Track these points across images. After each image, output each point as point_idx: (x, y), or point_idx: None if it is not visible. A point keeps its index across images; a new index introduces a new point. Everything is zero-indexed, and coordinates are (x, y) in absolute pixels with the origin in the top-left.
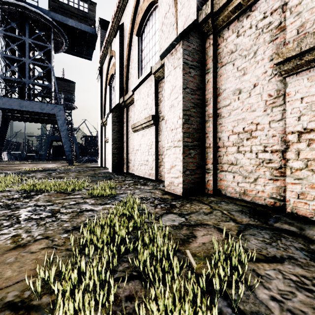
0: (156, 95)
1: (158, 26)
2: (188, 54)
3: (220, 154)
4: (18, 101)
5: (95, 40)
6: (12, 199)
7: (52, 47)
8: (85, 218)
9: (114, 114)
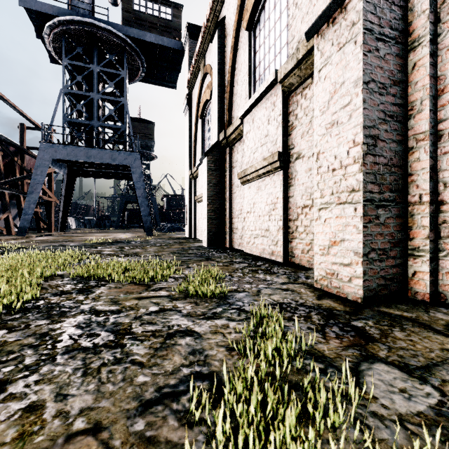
0: (284, 118)
1: (286, 3)
2: (373, 12)
3: (447, 218)
4: (85, 150)
5: (181, 59)
6: (60, 293)
7: (126, 75)
8: (181, 357)
9: (210, 158)
